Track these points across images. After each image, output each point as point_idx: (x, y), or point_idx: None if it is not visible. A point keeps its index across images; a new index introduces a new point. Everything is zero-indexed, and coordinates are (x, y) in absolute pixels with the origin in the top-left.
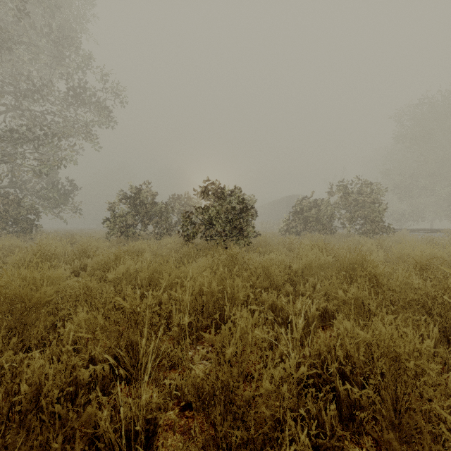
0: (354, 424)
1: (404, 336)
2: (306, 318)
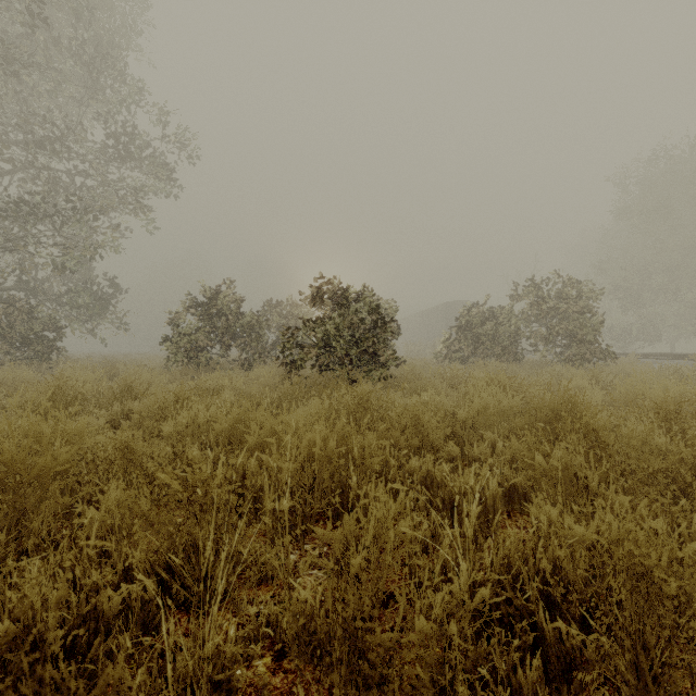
0: (571, 688)
1: (651, 535)
2: (483, 500)
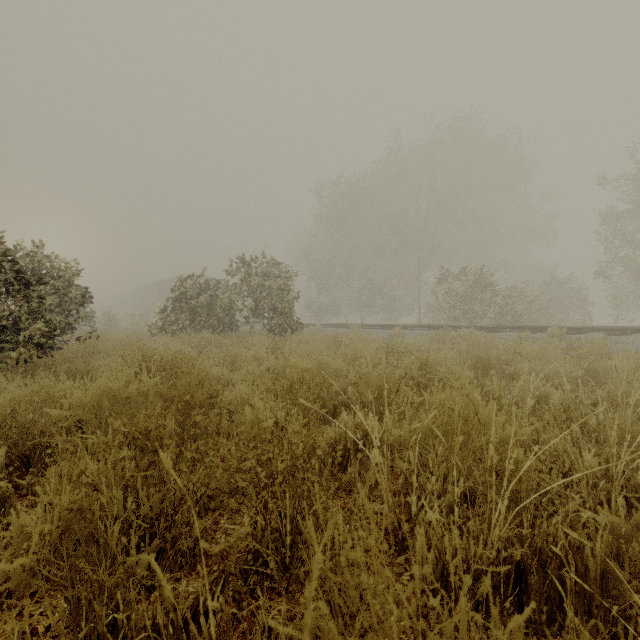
0: None
1: None
2: None
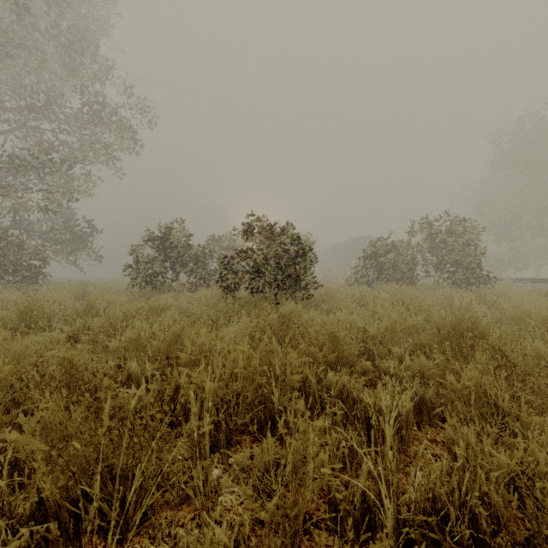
0: None
1: None
2: (396, 415)
